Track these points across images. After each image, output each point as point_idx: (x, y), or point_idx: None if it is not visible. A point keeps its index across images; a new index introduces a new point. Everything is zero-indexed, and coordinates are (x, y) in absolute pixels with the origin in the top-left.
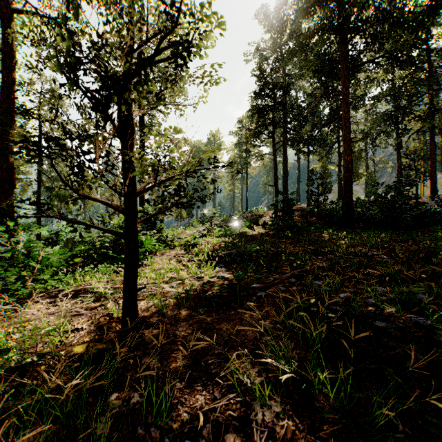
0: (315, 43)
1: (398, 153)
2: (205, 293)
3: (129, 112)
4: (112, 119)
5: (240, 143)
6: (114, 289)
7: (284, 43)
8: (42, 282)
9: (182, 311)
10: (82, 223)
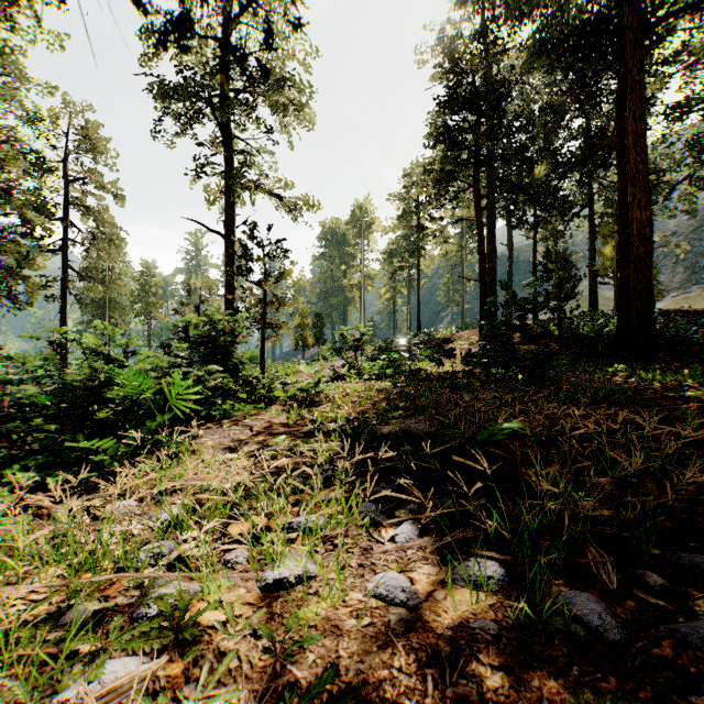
0: None
1: None
2: None
3: None
4: None
5: (408, 213)
6: None
7: None
8: None
9: None
10: None
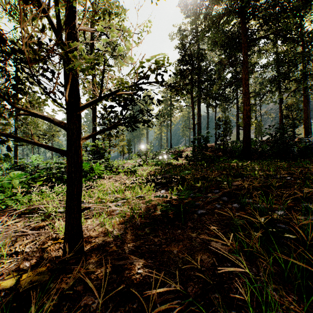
0: (224, 22)
1: (280, 106)
2: (148, 211)
3: (72, 22)
4: (49, 16)
5: (166, 99)
6: (64, 208)
7: (200, 23)
8: (1, 202)
9: (128, 230)
10: (18, 138)
